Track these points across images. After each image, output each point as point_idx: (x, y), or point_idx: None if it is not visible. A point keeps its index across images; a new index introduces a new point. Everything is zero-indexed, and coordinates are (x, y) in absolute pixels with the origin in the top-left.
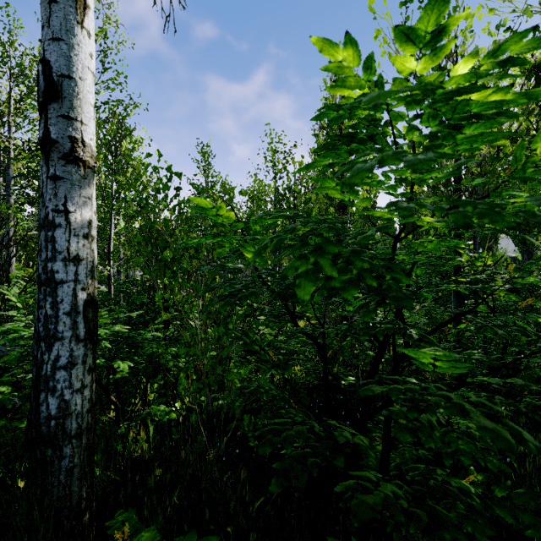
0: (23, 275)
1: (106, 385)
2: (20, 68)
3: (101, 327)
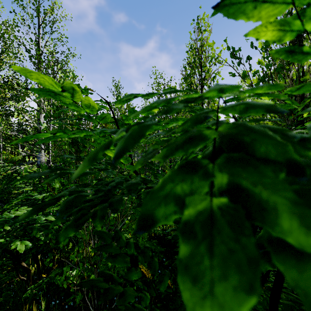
0: (8, 158)
1: (16, 255)
2: None
3: (7, 210)
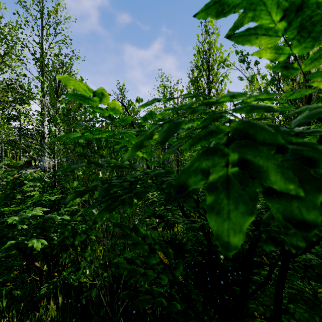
0: (9, 164)
1: (30, 255)
2: (1, 31)
3: (22, 210)
